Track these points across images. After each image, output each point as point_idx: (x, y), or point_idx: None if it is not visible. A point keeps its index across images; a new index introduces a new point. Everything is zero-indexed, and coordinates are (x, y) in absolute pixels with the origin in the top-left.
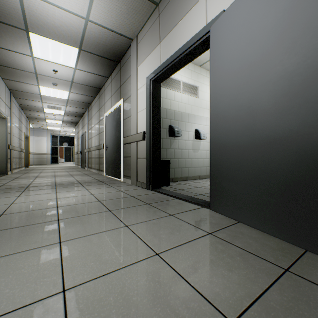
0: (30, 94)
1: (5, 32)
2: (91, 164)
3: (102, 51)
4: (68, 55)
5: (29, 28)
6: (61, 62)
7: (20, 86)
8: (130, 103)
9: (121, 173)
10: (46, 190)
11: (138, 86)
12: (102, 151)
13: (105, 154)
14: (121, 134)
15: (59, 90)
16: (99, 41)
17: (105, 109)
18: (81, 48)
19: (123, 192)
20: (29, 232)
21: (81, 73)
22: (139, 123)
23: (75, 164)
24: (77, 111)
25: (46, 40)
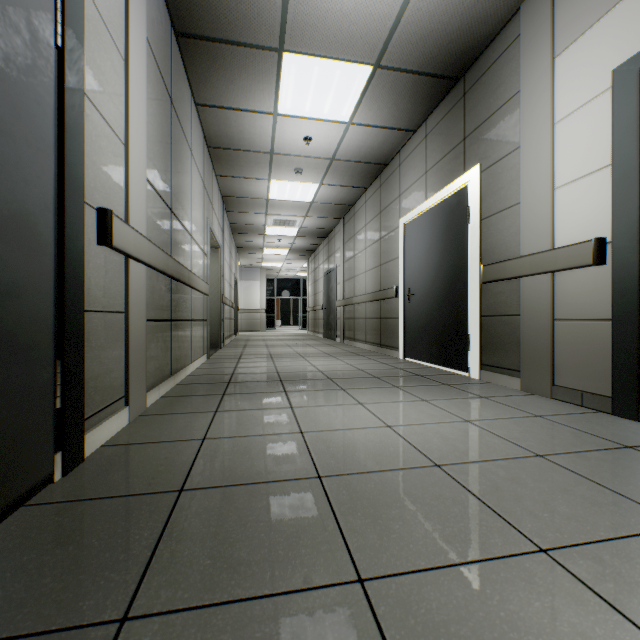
0: (250, 201)
1: (241, 66)
2: (354, 332)
3: (426, 58)
4: (344, 92)
5: (285, 42)
6: (325, 113)
7: (239, 187)
8: (512, 170)
9: (473, 358)
10: (328, 392)
11: (560, 110)
12: (389, 303)
13: (401, 309)
14: (473, 258)
15: (303, 183)
16: (431, 26)
17: (402, 206)
18: (378, 63)
19: (557, 422)
20: (536, 632)
21: (357, 132)
22: (567, 218)
23: (308, 330)
24: (321, 225)
25: (310, 63)
